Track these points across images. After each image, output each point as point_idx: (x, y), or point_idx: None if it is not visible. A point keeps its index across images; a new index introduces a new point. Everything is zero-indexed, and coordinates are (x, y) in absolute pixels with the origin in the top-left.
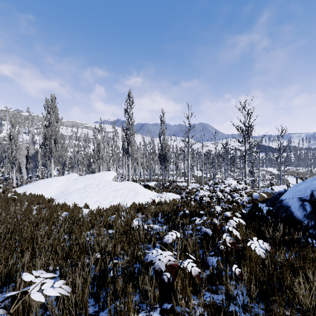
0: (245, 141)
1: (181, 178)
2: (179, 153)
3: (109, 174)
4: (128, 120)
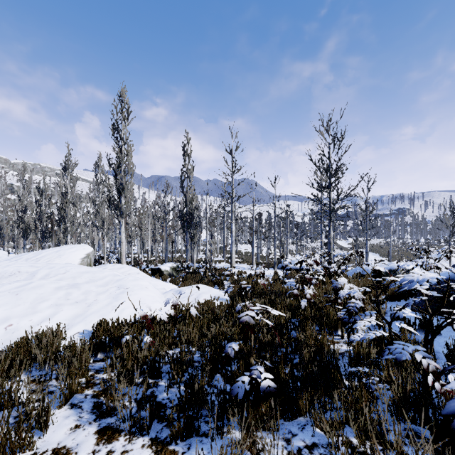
0: (331, 188)
1: (218, 256)
2: (215, 218)
3: (76, 250)
4: (118, 144)
